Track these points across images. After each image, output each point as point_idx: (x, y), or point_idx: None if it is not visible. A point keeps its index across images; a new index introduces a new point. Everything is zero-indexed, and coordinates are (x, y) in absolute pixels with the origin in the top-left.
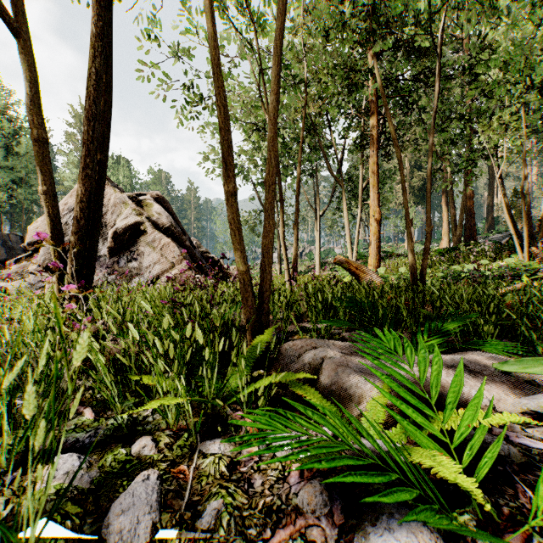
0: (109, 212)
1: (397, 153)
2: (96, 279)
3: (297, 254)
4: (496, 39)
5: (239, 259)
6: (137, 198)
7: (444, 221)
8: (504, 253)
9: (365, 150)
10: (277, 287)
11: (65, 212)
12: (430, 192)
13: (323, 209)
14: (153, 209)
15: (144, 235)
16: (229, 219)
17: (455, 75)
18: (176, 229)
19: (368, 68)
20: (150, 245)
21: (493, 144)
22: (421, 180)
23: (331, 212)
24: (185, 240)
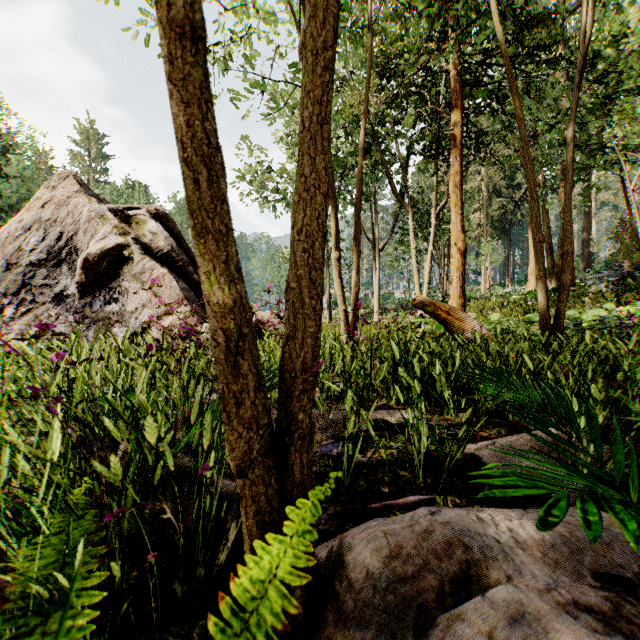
0: (80, 231)
1: (520, 127)
2: (58, 330)
3: (358, 292)
4: (626, 1)
5: (209, 264)
6: (124, 212)
7: (530, 257)
8: (627, 294)
9: (440, 161)
10: (328, 341)
11: (20, 232)
12: (570, 191)
13: (383, 242)
14: (145, 227)
15: (130, 264)
16: (174, 127)
17: (566, 54)
18: (178, 256)
19: (469, 2)
20: (137, 279)
21: (621, 146)
22: (502, 208)
23: (391, 248)
24: (193, 272)
